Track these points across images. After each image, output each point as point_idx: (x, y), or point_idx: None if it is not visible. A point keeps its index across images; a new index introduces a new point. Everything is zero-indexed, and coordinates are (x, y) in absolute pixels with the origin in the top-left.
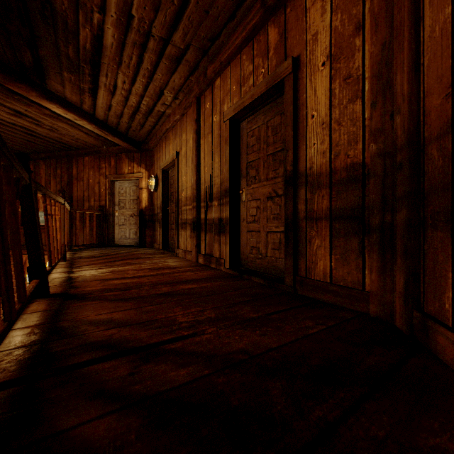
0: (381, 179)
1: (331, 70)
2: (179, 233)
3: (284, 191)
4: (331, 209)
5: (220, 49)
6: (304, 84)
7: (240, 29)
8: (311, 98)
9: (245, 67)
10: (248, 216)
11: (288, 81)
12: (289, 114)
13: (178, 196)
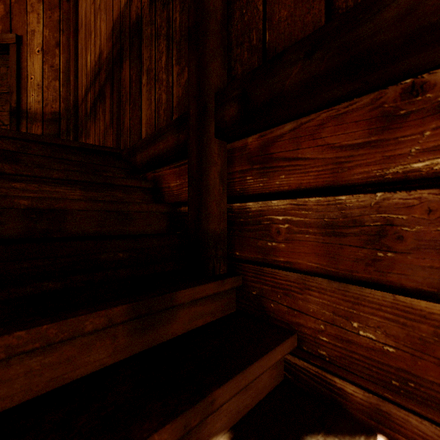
0: (67, 121)
1: (44, 58)
2: None
3: (10, 120)
4: (44, 134)
5: None
6: (26, 56)
7: None
8: (31, 67)
9: None
10: None
11: (13, 48)
12: (14, 70)
13: None
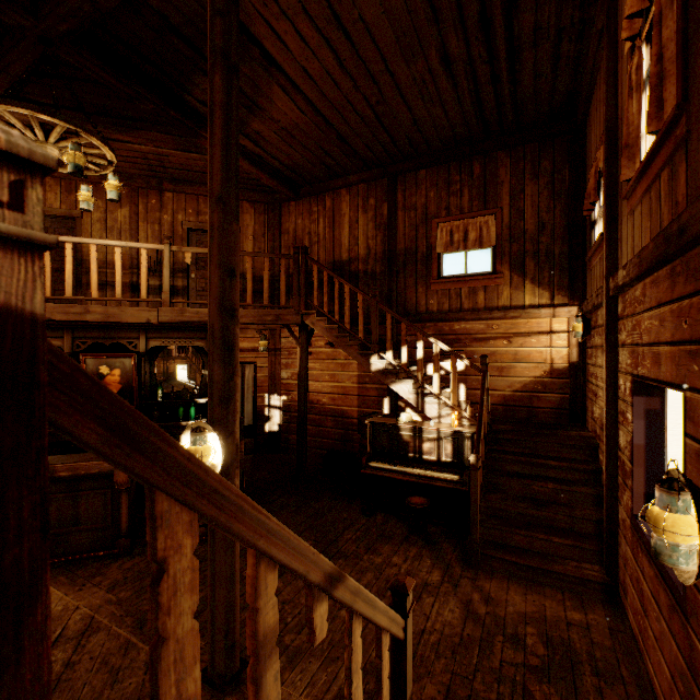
0: (271, 283)
1: (254, 242)
2: (83, 294)
3: None
4: (254, 289)
5: (183, 183)
6: (243, 240)
7: (206, 189)
8: (246, 247)
9: (202, 207)
10: (198, 287)
11: None
12: None
13: (82, 256)
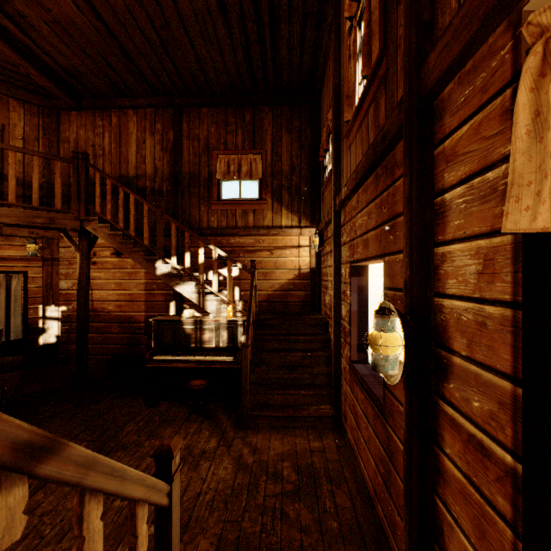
0: (48, 190)
1: (25, 145)
2: None
3: None
4: (25, 194)
5: None
6: (8, 139)
7: None
8: None
9: None
10: None
11: None
12: None
13: None
